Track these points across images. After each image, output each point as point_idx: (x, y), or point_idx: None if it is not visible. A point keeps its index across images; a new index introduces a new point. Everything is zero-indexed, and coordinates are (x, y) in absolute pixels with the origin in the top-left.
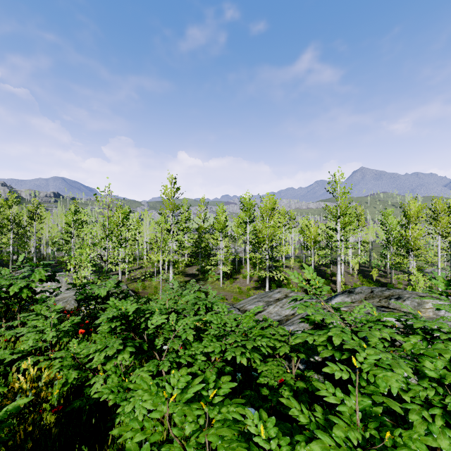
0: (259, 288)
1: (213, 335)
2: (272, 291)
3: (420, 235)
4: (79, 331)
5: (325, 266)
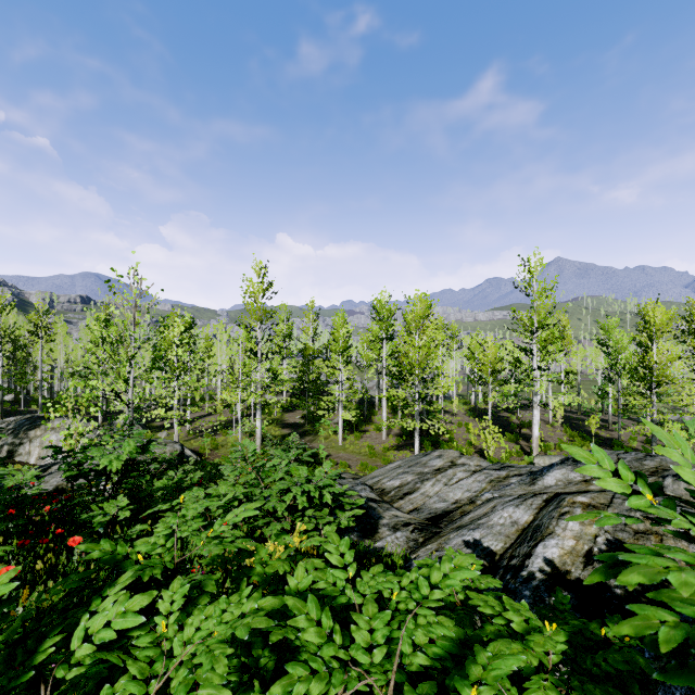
0: (403, 447)
1: (305, 691)
2: (427, 454)
3: (671, 359)
4: (1, 572)
5: (513, 410)
